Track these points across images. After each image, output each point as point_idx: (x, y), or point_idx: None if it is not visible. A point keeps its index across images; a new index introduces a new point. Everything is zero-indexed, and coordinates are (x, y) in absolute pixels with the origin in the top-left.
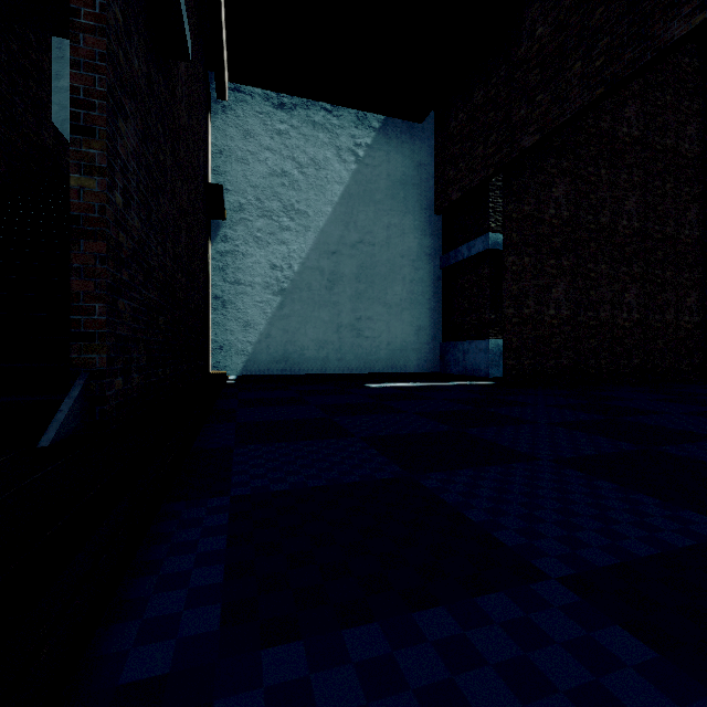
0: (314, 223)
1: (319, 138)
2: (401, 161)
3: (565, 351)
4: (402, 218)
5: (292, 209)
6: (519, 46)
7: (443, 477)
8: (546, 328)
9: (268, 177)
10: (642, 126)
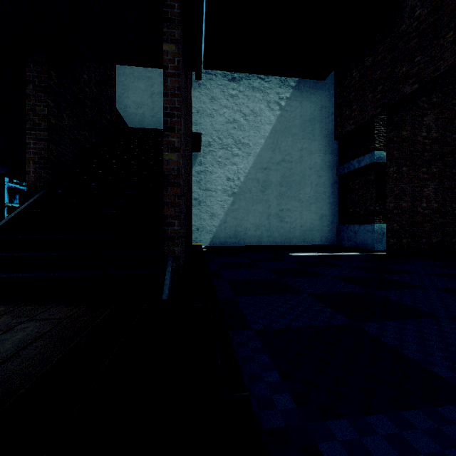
0: (253, 151)
1: (256, 97)
2: (309, 106)
3: (434, 232)
4: (310, 143)
5: (239, 142)
6: (401, 24)
7: (377, 326)
8: (419, 216)
9: (225, 124)
10: None
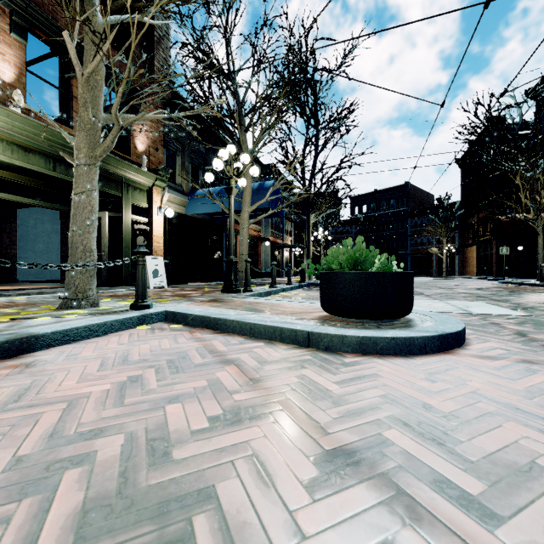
0: None
1: None
2: None
3: None
4: (43, 216)
5: None
6: None
7: None
8: None
9: None
10: None
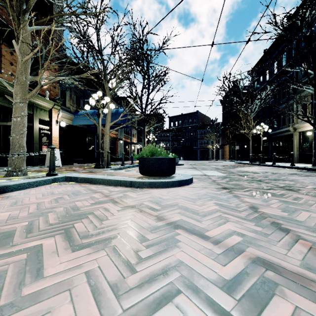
0: None
1: None
2: None
3: None
4: None
5: None
6: None
7: None
8: None
9: None
10: None
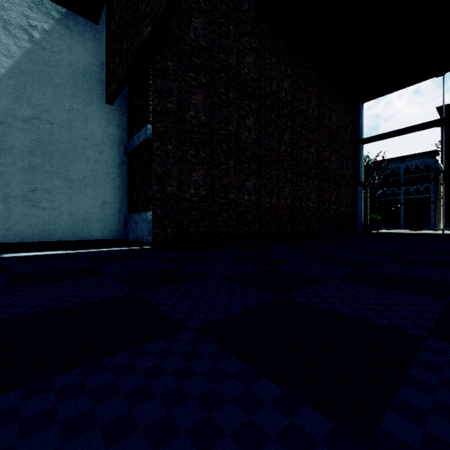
0: None
1: None
2: (85, 56)
3: (202, 221)
4: (86, 105)
5: None
6: None
7: None
8: (187, 203)
9: None
10: (257, 72)
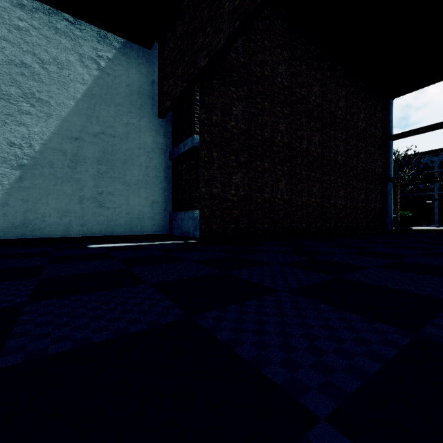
0: (56, 112)
1: (62, 43)
2: (138, 77)
3: (241, 219)
4: (139, 119)
5: (32, 96)
6: None
7: None
8: (229, 203)
9: (6, 64)
10: (289, 80)
